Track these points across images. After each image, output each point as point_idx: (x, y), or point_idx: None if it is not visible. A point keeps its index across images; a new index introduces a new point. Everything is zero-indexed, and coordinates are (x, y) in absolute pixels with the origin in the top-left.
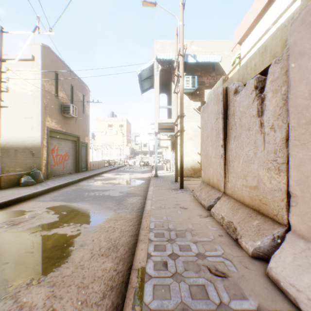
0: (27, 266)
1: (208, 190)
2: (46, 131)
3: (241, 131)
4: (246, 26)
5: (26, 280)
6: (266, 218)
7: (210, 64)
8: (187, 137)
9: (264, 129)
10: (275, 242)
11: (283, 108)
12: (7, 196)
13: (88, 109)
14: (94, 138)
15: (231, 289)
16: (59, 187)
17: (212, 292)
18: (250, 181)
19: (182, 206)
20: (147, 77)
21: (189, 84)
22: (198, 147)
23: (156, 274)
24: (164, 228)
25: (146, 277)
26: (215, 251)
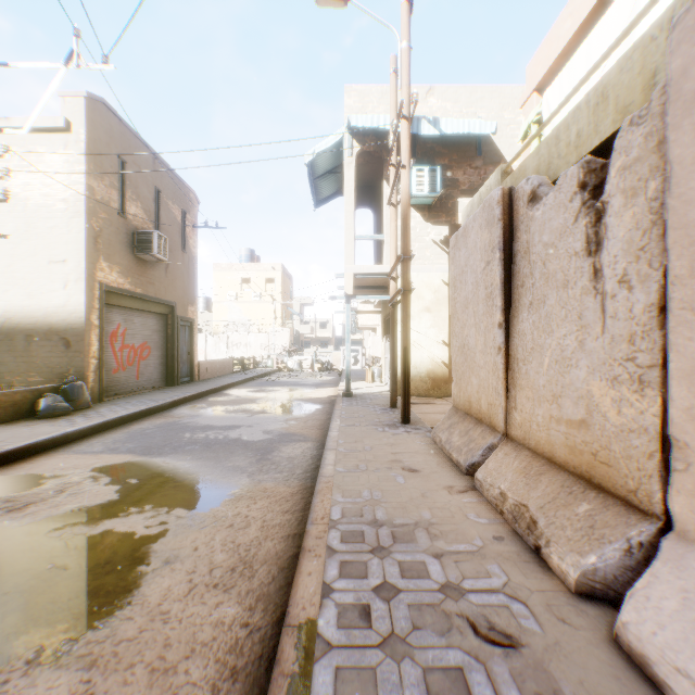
0: (33, 613)
1: (467, 428)
2: (97, 292)
3: (546, 290)
4: (554, 51)
5: (26, 652)
6: (608, 499)
7: (471, 140)
8: (419, 305)
9: (602, 284)
10: (633, 557)
11: (651, 232)
12: (2, 442)
13: (195, 243)
14: (210, 309)
15: (528, 680)
16: (126, 420)
17: (481, 688)
18: (570, 408)
19: (408, 465)
20: (329, 169)
21: (423, 185)
22: (443, 329)
23: (342, 638)
24: (363, 519)
25: (318, 646)
26: (488, 578)
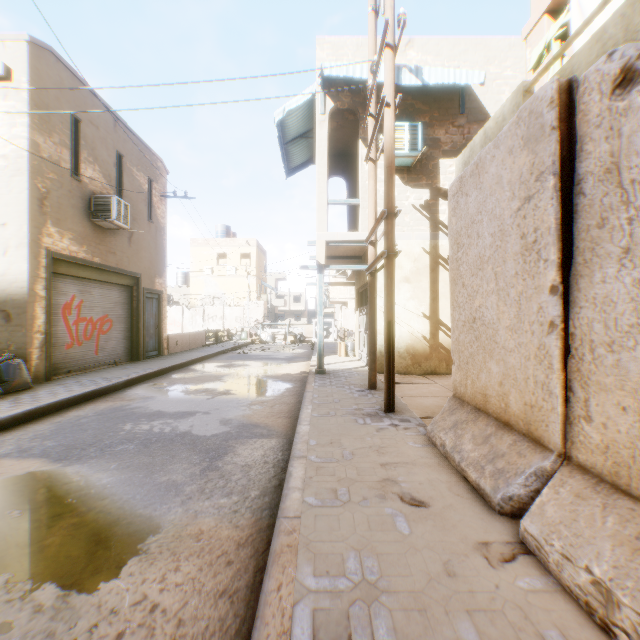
0: None
1: (484, 433)
2: (44, 260)
3: None
4: None
5: None
6: None
7: (454, 96)
8: (398, 275)
9: None
10: None
11: None
12: None
13: (164, 214)
14: (188, 284)
15: None
16: (65, 404)
17: None
18: None
19: (408, 490)
20: (301, 133)
21: (402, 143)
22: (423, 300)
23: None
24: None
25: None
26: None
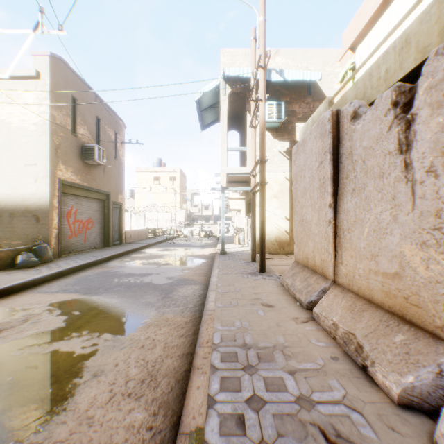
0: None
1: (305, 276)
2: (57, 185)
3: (365, 180)
4: (362, 21)
5: None
6: (418, 332)
7: (304, 85)
8: (270, 194)
9: (412, 174)
10: (442, 379)
11: None
12: None
13: (123, 154)
14: (133, 197)
15: None
16: (76, 269)
17: None
18: (385, 264)
19: (266, 302)
20: (210, 105)
21: (272, 114)
22: (285, 209)
23: None
24: (236, 342)
25: None
26: (330, 391)
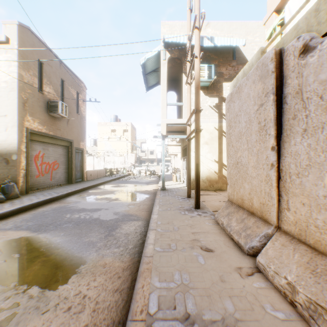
0: None
1: (242, 217)
2: (25, 133)
3: (323, 118)
4: None
5: None
6: None
7: (230, 51)
8: (202, 141)
9: None
10: None
11: None
12: None
13: (84, 109)
14: (96, 145)
15: None
16: (36, 205)
17: None
18: None
19: (204, 244)
20: (153, 69)
21: (204, 75)
22: (214, 153)
23: None
24: (176, 312)
25: None
26: None
